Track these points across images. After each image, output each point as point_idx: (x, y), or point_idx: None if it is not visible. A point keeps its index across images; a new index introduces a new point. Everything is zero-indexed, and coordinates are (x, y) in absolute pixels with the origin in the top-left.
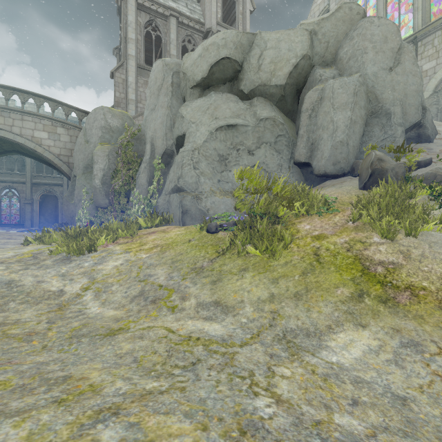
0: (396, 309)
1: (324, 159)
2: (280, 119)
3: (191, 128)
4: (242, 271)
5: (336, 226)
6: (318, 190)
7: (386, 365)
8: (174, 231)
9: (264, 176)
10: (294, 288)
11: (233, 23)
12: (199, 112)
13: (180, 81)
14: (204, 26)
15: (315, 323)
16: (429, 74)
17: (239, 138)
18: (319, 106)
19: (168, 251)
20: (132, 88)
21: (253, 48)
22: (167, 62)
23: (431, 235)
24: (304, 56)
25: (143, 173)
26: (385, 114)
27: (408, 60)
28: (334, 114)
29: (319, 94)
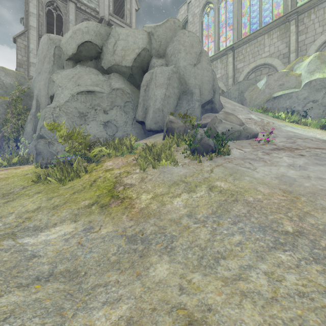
0: (104, 210)
1: (150, 120)
2: (128, 90)
3: (58, 90)
4: (37, 193)
5: (126, 163)
6: (144, 140)
7: (60, 241)
8: (25, 167)
9: (114, 129)
10: (58, 202)
11: (124, 15)
12: (66, 79)
13: (61, 53)
14: (99, 14)
15: (49, 222)
16: (240, 71)
17: (97, 101)
18: (150, 84)
19: (1, 182)
20: (34, 54)
21: (110, 37)
22: (51, 37)
23: (167, 167)
24: (144, 48)
25: (29, 123)
26: (190, 93)
27: (205, 61)
28: (156, 90)
29: (151, 76)
